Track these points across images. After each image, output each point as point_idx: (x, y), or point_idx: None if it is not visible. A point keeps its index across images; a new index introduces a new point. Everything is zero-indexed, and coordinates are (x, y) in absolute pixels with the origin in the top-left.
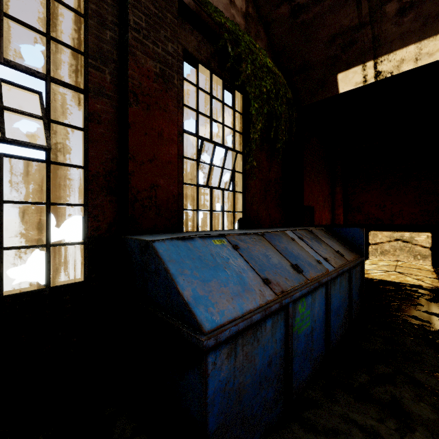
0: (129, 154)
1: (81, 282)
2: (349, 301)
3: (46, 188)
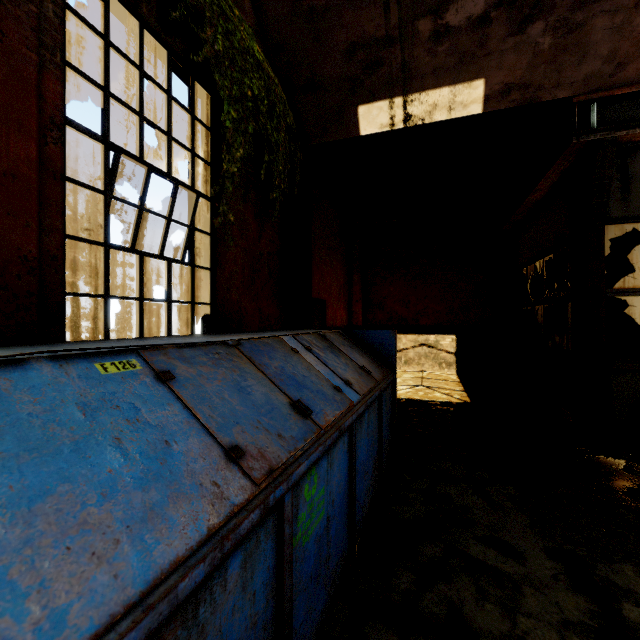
0: None
1: None
2: (379, 444)
3: None
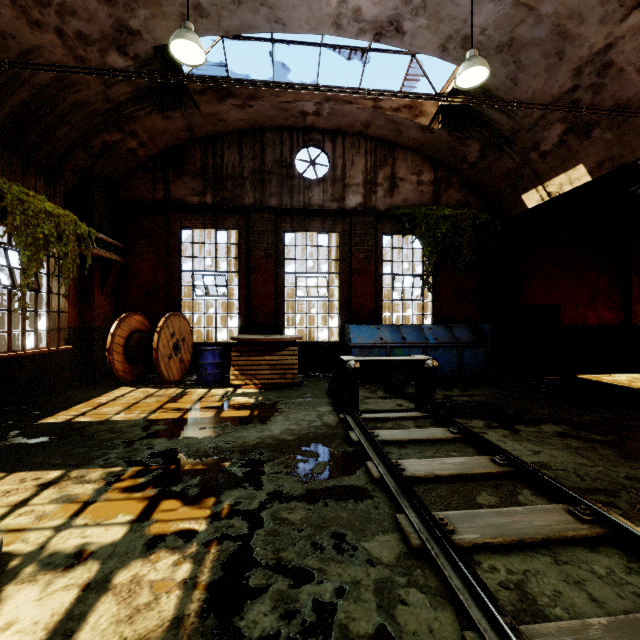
0: (352, 294)
1: (338, 341)
2: (459, 365)
3: (328, 309)
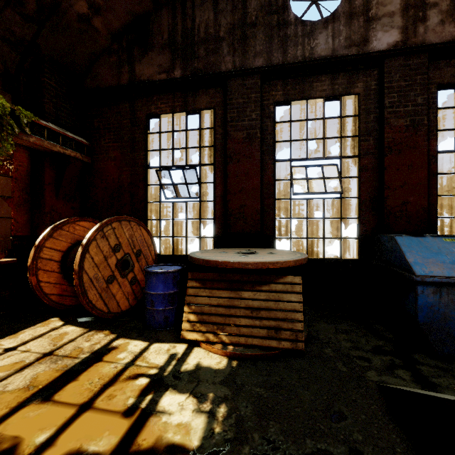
0: (385, 186)
1: (356, 259)
2: None
3: (340, 211)
